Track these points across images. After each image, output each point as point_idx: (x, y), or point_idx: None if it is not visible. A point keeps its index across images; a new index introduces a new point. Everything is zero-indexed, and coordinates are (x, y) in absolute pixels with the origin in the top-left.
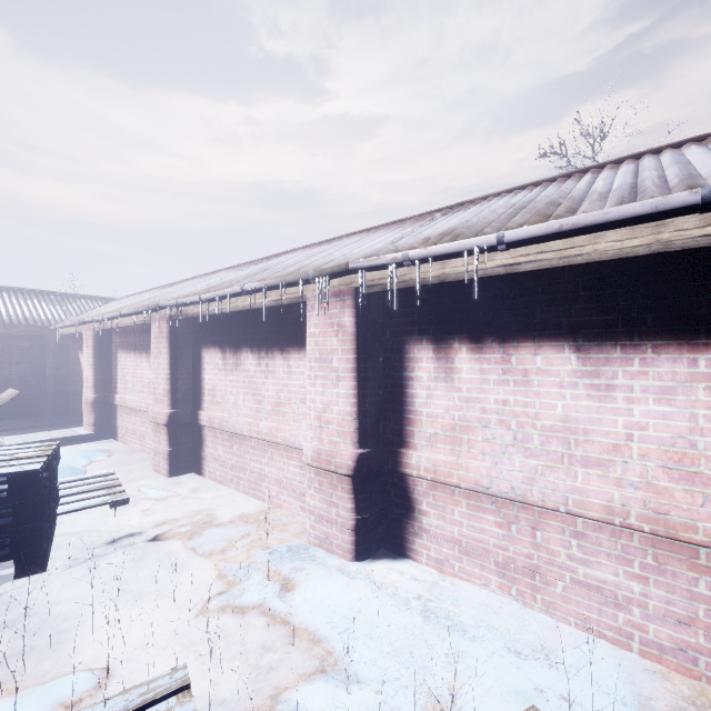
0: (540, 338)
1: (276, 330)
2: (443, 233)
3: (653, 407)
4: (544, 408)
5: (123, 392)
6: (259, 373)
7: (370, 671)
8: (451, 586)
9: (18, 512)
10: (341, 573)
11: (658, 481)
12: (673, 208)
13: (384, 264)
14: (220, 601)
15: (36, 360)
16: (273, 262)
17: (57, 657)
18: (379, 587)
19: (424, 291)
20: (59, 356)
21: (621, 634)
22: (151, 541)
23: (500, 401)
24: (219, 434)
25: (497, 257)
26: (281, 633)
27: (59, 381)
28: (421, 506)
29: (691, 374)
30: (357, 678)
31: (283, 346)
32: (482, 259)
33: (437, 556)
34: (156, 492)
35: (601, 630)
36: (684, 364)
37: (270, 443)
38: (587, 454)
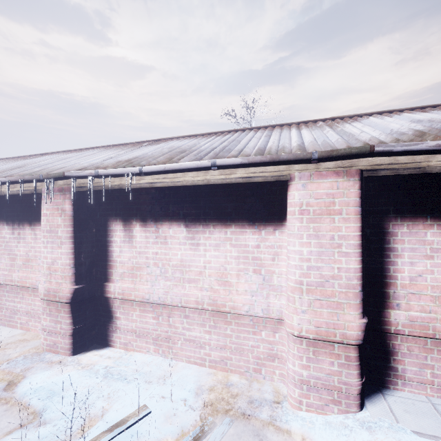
0: (171, 220)
1: (25, 210)
2: (128, 160)
3: (213, 253)
4: (173, 255)
5: None
6: (13, 239)
7: (55, 415)
8: (129, 356)
9: None
10: (59, 364)
11: (215, 286)
12: (203, 167)
13: (86, 176)
14: None
15: None
16: (34, 160)
17: None
18: (83, 366)
19: (118, 191)
20: None
21: (202, 360)
22: None
23: (154, 253)
24: None
25: (146, 178)
26: None
27: None
28: (116, 314)
29: (225, 238)
30: (45, 421)
31: (31, 220)
32: (139, 178)
33: (124, 341)
34: None
35: (195, 360)
36: (223, 233)
37: (21, 287)
38: (190, 277)
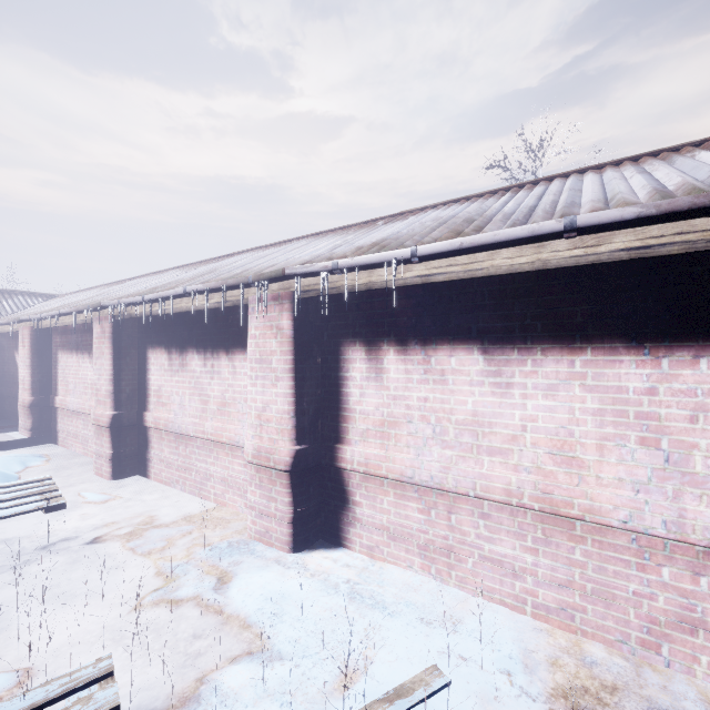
0: (454, 341)
1: (221, 331)
2: (374, 243)
3: (542, 401)
4: (458, 404)
5: (64, 394)
6: (205, 374)
7: (293, 648)
8: (379, 569)
9: None
10: (278, 564)
11: (545, 466)
12: (545, 233)
13: (317, 272)
14: (154, 597)
15: None
16: (223, 263)
17: None
18: (312, 574)
19: (358, 297)
20: None
21: (518, 601)
22: (87, 544)
23: (422, 398)
24: (165, 436)
25: (415, 268)
26: (213, 622)
27: None
28: (355, 497)
29: (570, 374)
30: (280, 655)
31: (228, 347)
32: (403, 269)
33: (368, 543)
34: (96, 496)
35: (502, 598)
36: (565, 365)
37: (216, 443)
38: (491, 444)
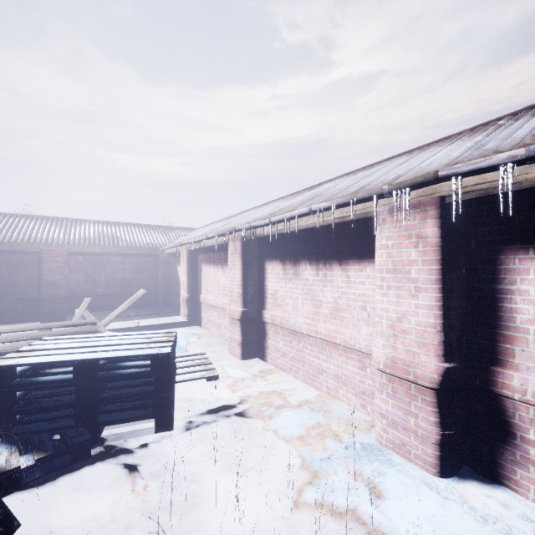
0: None
1: (334, 245)
2: None
3: None
4: None
5: (206, 293)
6: (317, 282)
7: None
8: None
9: (156, 383)
10: (429, 489)
11: None
12: None
13: (494, 165)
14: (314, 494)
15: (153, 270)
16: (320, 189)
17: (189, 514)
18: (483, 519)
19: (531, 194)
20: (165, 267)
21: None
22: (241, 416)
23: None
24: (280, 330)
25: None
26: None
27: (165, 284)
28: (526, 434)
29: None
30: None
31: (342, 258)
32: None
33: None
34: (235, 372)
35: None
36: None
37: (328, 343)
38: None
